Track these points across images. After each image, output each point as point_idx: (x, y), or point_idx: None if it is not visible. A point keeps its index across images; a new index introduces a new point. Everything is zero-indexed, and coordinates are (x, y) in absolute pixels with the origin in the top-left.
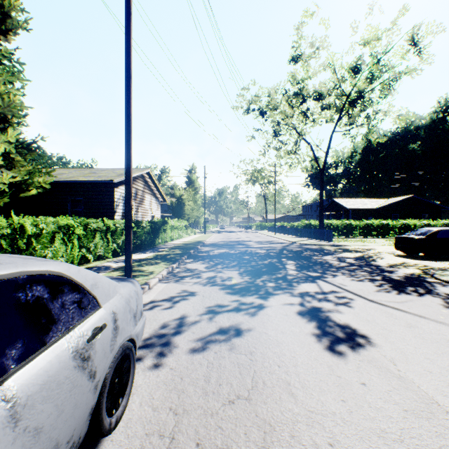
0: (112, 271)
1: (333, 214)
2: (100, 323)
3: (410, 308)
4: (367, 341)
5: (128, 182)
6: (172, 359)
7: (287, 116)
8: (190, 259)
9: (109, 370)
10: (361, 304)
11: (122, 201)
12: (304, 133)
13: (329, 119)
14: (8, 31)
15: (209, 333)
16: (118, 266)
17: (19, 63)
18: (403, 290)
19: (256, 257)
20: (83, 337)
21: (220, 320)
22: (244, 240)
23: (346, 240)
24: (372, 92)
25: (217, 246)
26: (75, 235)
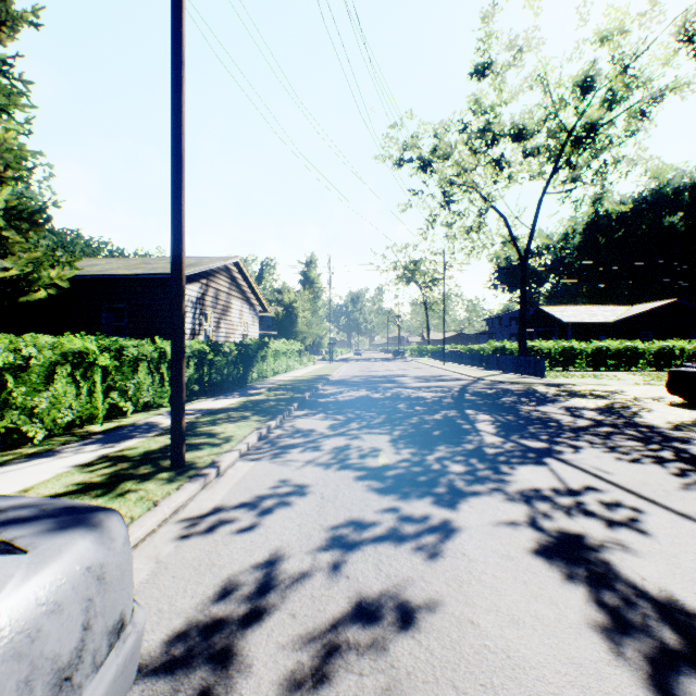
0: (159, 434)
1: (538, 331)
2: None
3: None
4: None
5: (177, 267)
6: None
7: (467, 169)
8: (303, 410)
9: None
10: (669, 525)
11: (191, 310)
12: (494, 198)
13: (536, 173)
14: None
15: (331, 620)
16: None
17: (23, 82)
18: None
19: (419, 407)
20: None
21: (358, 573)
22: (394, 374)
23: (567, 374)
24: (612, 124)
25: (349, 385)
26: (97, 368)
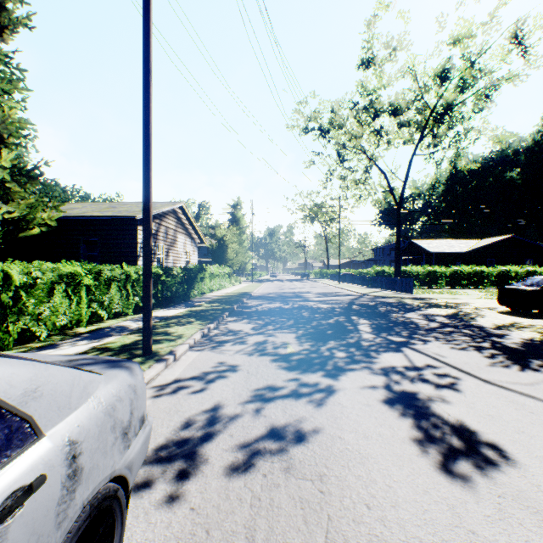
0: (129, 333)
1: (411, 259)
2: (30, 475)
3: None
4: (501, 455)
5: (147, 215)
6: (196, 489)
7: (356, 137)
8: (233, 317)
9: None
10: (474, 386)
11: None
12: (376, 158)
13: (408, 140)
14: (3, 28)
15: (255, 437)
16: (139, 327)
17: (20, 70)
18: (527, 364)
19: (318, 315)
20: None
21: (272, 414)
22: (301, 291)
23: (430, 291)
24: (463, 104)
25: (267, 299)
26: (83, 286)
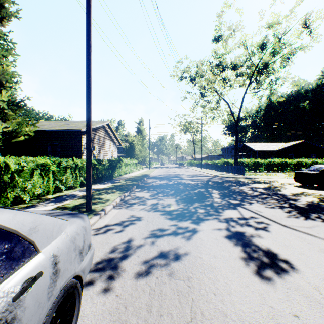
0: (78, 198)
1: (244, 154)
2: (35, 271)
3: (318, 233)
4: (290, 266)
5: (88, 130)
6: (119, 285)
7: (211, 82)
8: (138, 189)
9: (46, 319)
10: (277, 229)
11: None
12: (223, 95)
13: (242, 84)
14: (2, 18)
15: (152, 257)
16: (83, 195)
17: (12, 43)
18: (309, 216)
19: (188, 187)
20: (6, 296)
21: (161, 244)
22: (179, 173)
23: (255, 174)
24: (274, 63)
25: (158, 178)
26: (50, 171)
